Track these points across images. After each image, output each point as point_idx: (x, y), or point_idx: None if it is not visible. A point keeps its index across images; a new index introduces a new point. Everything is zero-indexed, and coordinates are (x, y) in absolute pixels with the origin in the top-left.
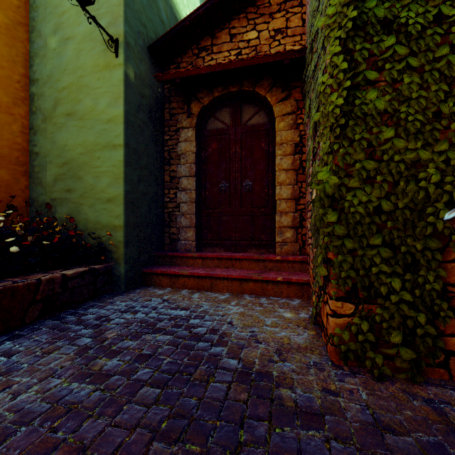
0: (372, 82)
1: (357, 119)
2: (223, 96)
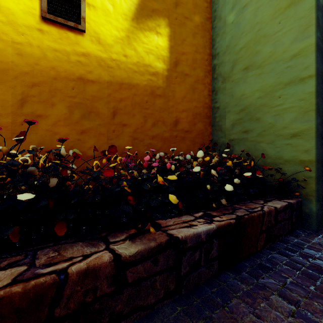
0: None
1: None
2: None
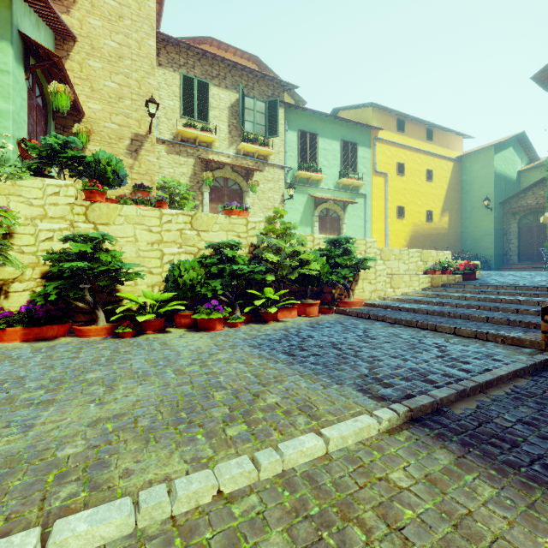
0: None
1: None
2: (529, 212)
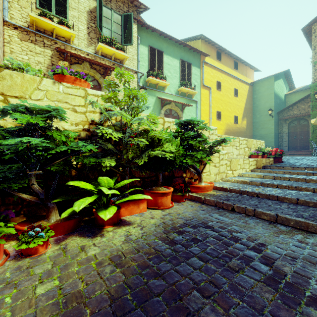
0: (316, 129)
1: (314, 133)
2: (295, 119)
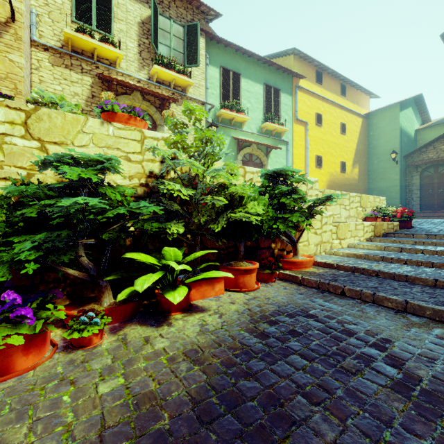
0: None
1: None
2: (430, 165)
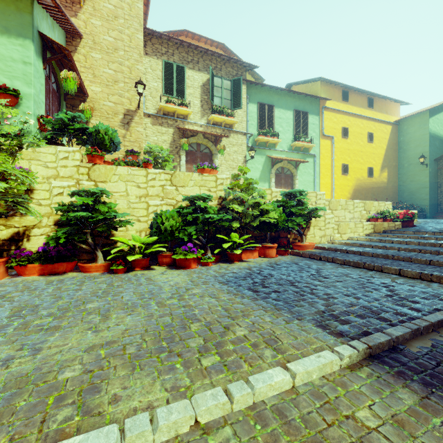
0: None
1: None
2: None
